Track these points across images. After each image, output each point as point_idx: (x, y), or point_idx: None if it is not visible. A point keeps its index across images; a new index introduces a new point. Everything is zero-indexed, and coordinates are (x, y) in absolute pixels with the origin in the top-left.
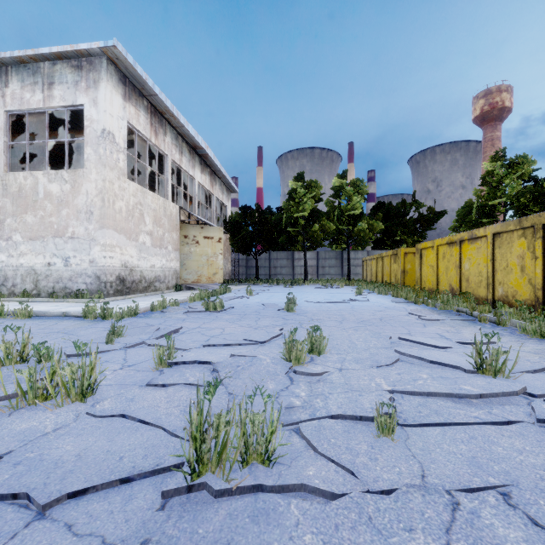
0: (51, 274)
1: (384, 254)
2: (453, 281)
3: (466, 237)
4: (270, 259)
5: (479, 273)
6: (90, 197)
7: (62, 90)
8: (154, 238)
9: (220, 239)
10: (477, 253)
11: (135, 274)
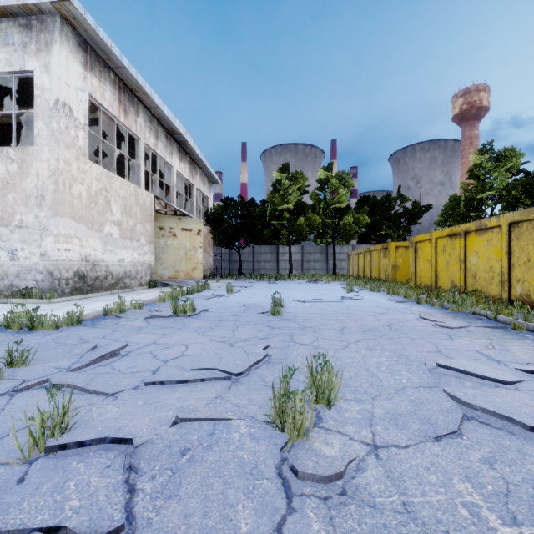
0: None
1: (372, 248)
2: (456, 277)
3: (473, 227)
4: (254, 253)
5: (489, 269)
6: (41, 180)
7: (8, 53)
8: (123, 228)
9: (200, 232)
10: (487, 246)
11: (99, 269)
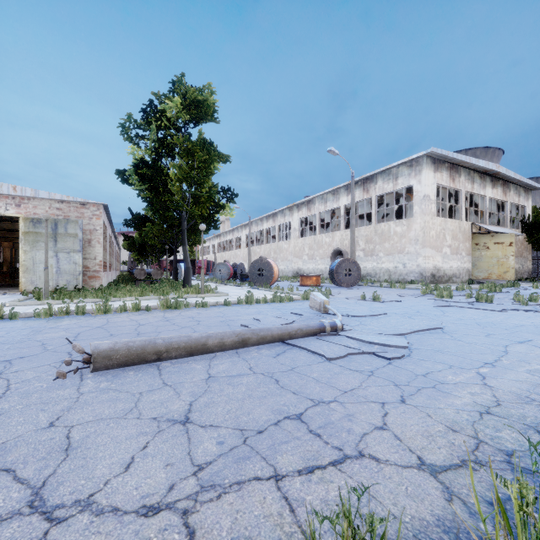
0: (396, 272)
1: None
2: None
3: None
4: None
5: None
6: (417, 232)
7: (402, 180)
8: (452, 248)
9: (511, 243)
10: None
11: (440, 272)
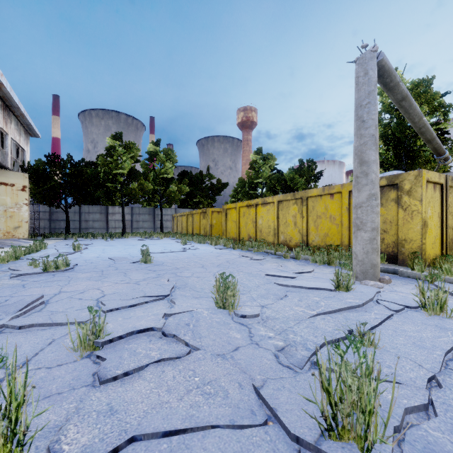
0: None
1: (194, 211)
2: (251, 232)
3: (260, 202)
4: (80, 212)
5: (268, 226)
6: None
7: None
8: None
9: (25, 187)
10: (267, 213)
11: None
